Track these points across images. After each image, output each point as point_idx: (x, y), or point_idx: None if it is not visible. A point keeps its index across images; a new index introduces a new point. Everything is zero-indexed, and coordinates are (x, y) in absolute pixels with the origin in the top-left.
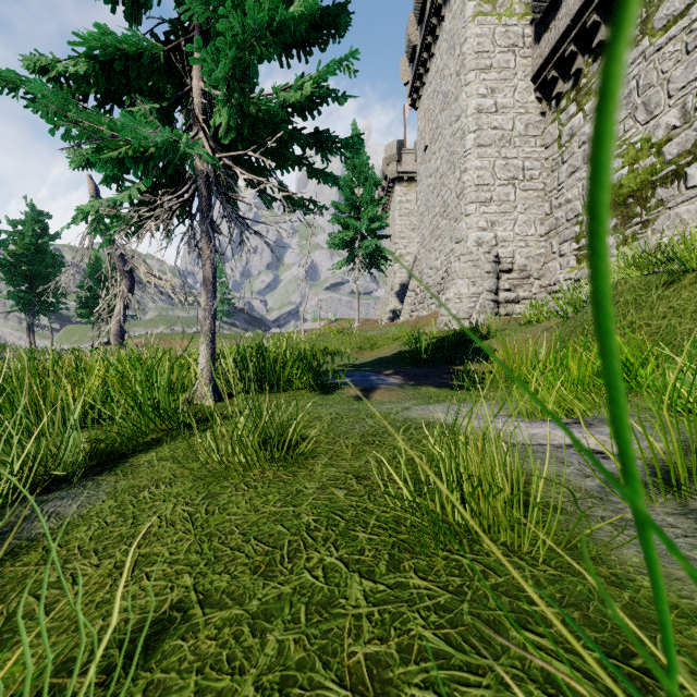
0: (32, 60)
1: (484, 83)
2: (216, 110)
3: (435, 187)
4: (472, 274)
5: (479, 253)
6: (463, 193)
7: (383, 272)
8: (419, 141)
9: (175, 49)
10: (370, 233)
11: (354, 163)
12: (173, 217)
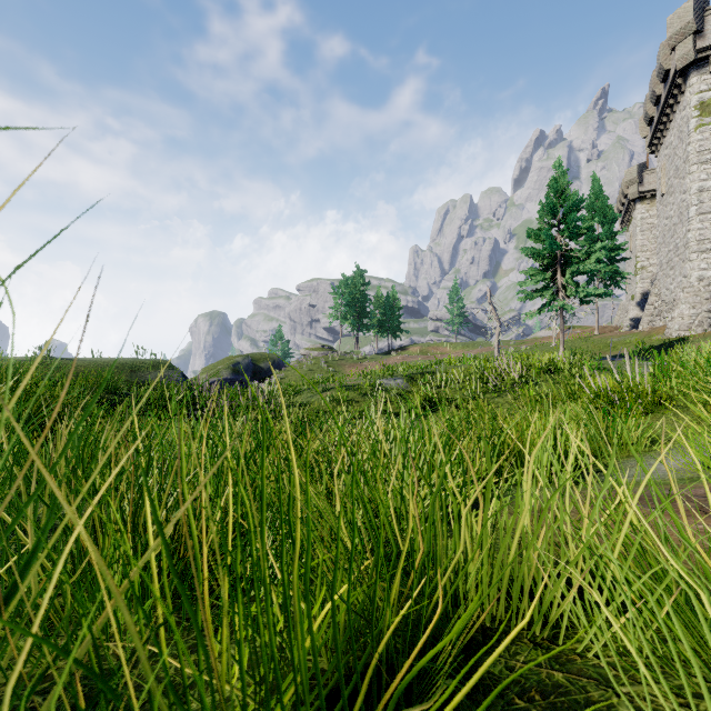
0: (522, 284)
1: (704, 171)
2: (569, 291)
3: (669, 230)
4: (692, 301)
5: (699, 286)
6: (687, 245)
7: (622, 289)
8: (658, 184)
9: (549, 267)
10: (609, 259)
11: (593, 207)
12: (554, 315)
